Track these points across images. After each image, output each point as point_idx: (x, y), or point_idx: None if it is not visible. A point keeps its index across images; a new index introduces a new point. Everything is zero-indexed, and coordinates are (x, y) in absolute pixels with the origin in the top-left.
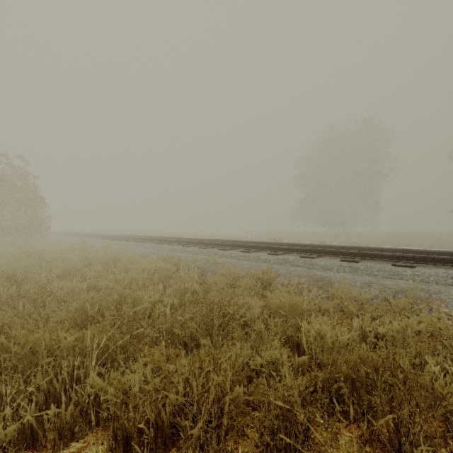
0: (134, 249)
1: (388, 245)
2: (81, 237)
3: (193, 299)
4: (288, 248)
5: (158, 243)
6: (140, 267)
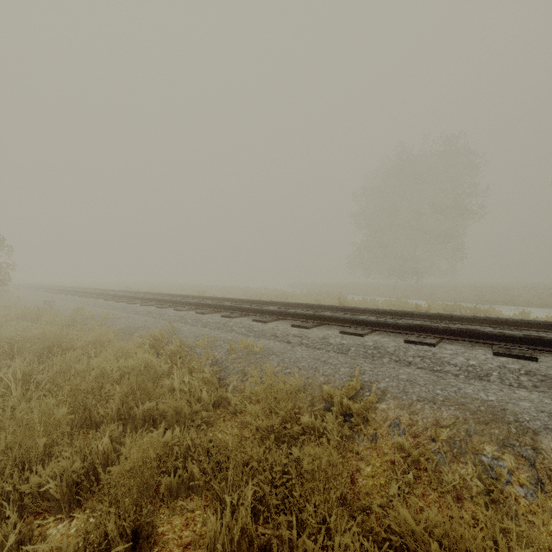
0: (118, 317)
1: (484, 304)
2: (57, 293)
3: (185, 473)
4: (377, 321)
5: (161, 305)
6: (94, 368)
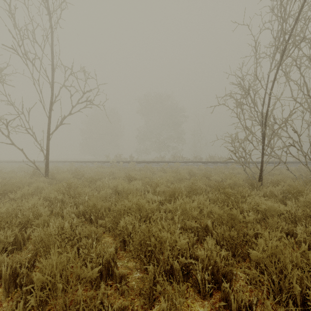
0: None
1: None
2: None
3: None
4: None
5: None
6: None
